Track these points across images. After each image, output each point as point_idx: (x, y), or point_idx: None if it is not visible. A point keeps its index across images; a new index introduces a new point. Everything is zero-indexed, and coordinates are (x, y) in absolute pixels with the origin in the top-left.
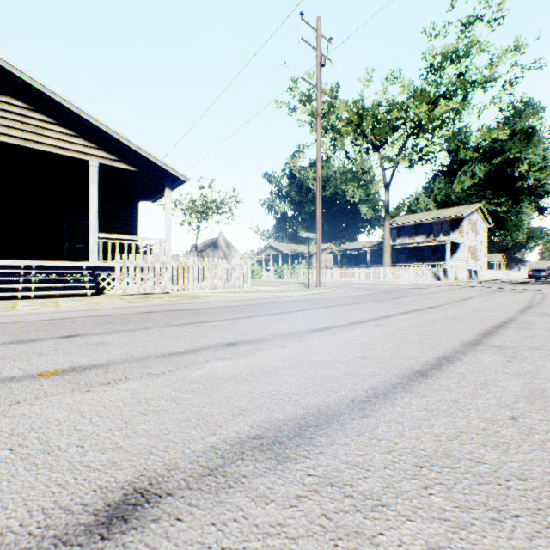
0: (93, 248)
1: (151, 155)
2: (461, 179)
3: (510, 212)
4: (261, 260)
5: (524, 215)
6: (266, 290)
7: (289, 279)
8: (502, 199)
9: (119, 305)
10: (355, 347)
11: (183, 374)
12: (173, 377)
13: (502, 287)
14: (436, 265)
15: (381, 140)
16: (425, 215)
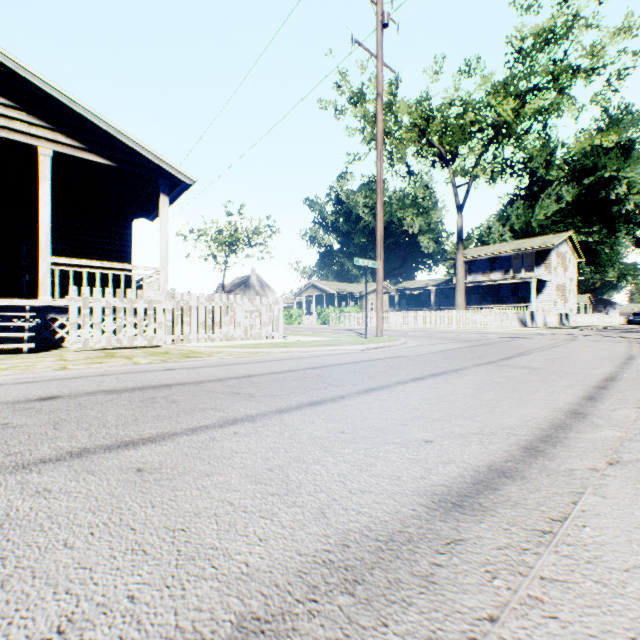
0: (43, 279)
1: (135, 142)
2: (543, 203)
3: (605, 244)
4: (302, 302)
5: (621, 247)
6: (306, 341)
7: (335, 325)
8: (594, 228)
9: (25, 375)
10: None
11: None
12: None
13: (627, 336)
14: (518, 307)
15: (451, 151)
16: (502, 246)
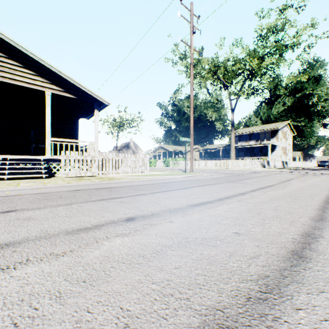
0: (47, 147)
1: (85, 88)
2: (276, 106)
3: (307, 126)
4: (156, 155)
5: (315, 128)
6: (159, 174)
7: (172, 167)
8: (301, 118)
9: (59, 185)
10: (228, 222)
11: (82, 255)
12: (71, 259)
13: (306, 172)
14: (262, 158)
15: (229, 82)
16: (255, 128)
